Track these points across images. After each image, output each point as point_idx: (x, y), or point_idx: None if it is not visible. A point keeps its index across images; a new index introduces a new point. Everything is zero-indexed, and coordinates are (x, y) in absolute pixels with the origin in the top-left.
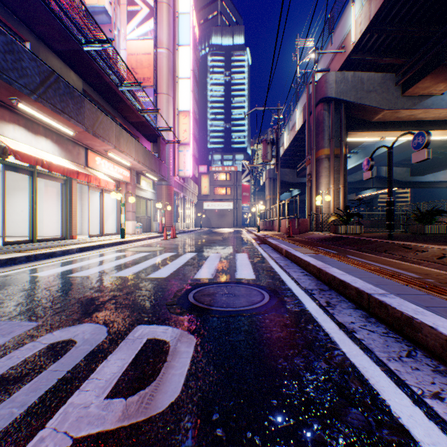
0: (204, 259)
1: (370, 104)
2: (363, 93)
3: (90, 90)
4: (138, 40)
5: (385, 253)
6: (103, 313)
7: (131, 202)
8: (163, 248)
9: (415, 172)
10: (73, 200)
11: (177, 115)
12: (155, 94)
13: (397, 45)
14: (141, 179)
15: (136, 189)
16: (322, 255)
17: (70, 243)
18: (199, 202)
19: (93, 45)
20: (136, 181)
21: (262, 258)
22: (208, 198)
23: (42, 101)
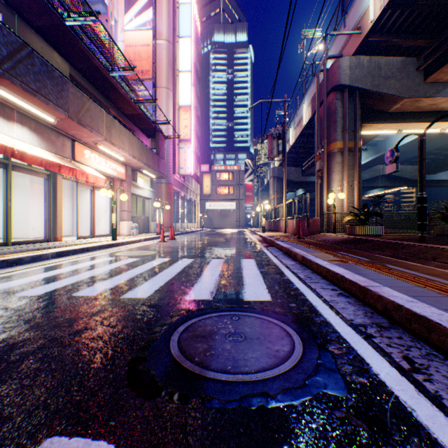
0: (202, 267)
1: (388, 92)
2: (380, 80)
3: (78, 76)
4: (136, 31)
5: (435, 261)
6: (3, 389)
7: (126, 201)
8: (157, 252)
9: (426, 170)
10: (58, 198)
11: (177, 110)
12: (154, 88)
13: (421, 23)
14: (137, 176)
15: (132, 187)
16: (353, 264)
17: (50, 246)
18: (201, 202)
19: (77, 18)
20: (132, 178)
21: (273, 265)
22: (210, 198)
23: (11, 78)
